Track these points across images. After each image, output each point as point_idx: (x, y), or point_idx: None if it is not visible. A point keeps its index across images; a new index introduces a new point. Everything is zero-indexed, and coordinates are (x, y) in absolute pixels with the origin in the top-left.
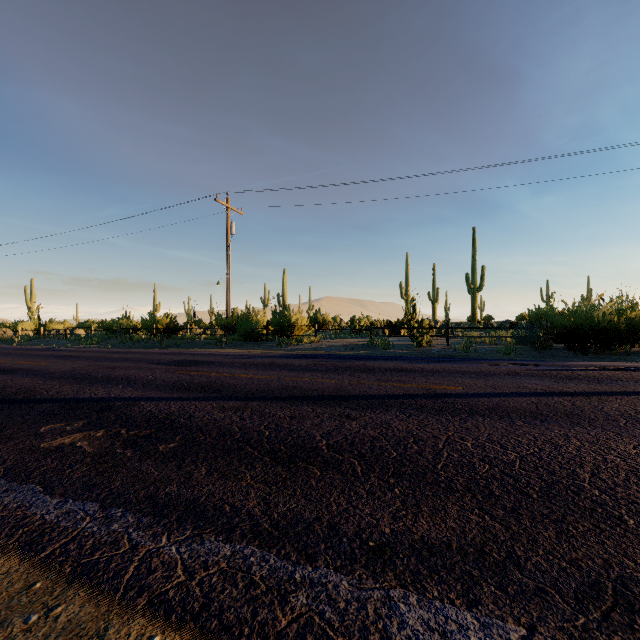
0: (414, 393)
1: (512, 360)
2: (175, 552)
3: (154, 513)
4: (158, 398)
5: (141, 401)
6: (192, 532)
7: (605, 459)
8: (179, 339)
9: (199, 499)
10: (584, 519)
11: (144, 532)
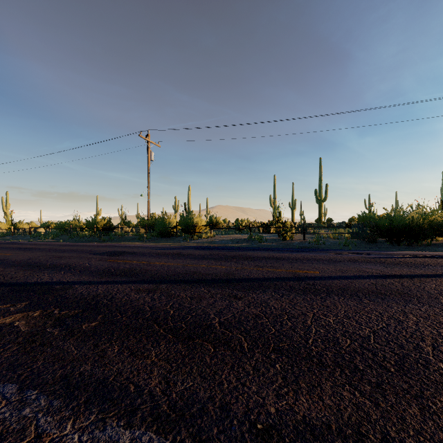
0: (284, 276)
1: (350, 250)
2: (77, 441)
3: (65, 395)
4: (89, 282)
5: (75, 285)
6: (96, 416)
7: (439, 333)
8: (113, 235)
9: (108, 378)
10: (439, 394)
11: (52, 417)
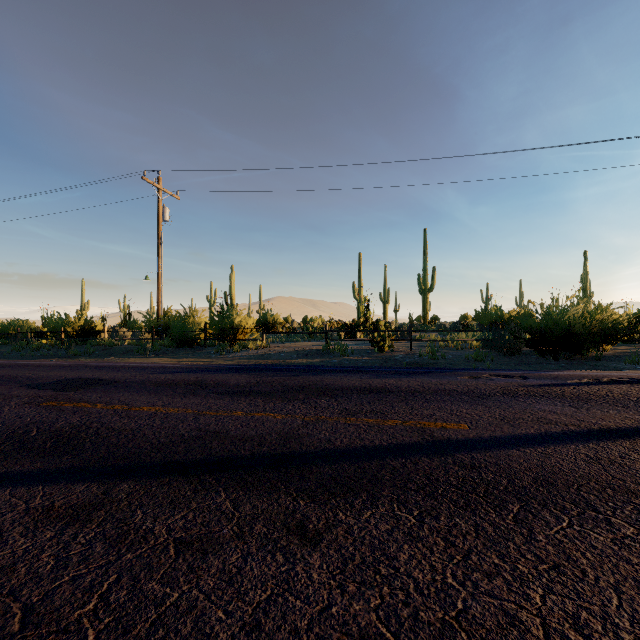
0: (404, 441)
1: (491, 370)
2: None
3: None
4: None
5: None
6: None
7: None
8: (94, 345)
9: None
10: None
11: None
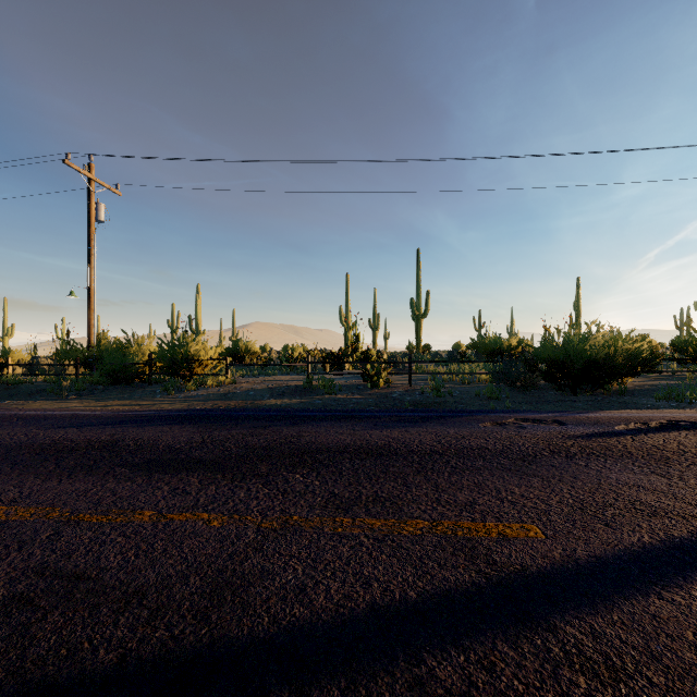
0: (447, 585)
1: (515, 412)
2: None
3: None
4: None
5: None
6: None
7: None
8: None
9: None
10: None
11: None
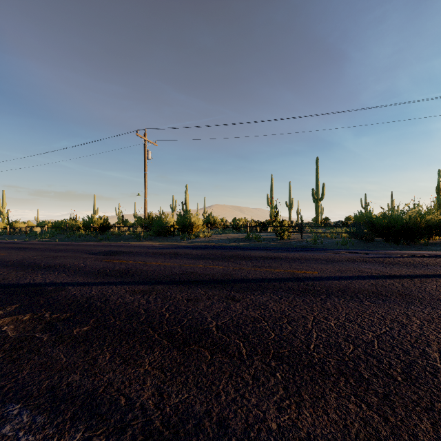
0: (282, 277)
1: (348, 249)
2: None
3: (50, 409)
4: (83, 283)
5: (69, 286)
6: (83, 435)
7: None
8: (109, 234)
9: (97, 390)
10: None
11: (34, 436)
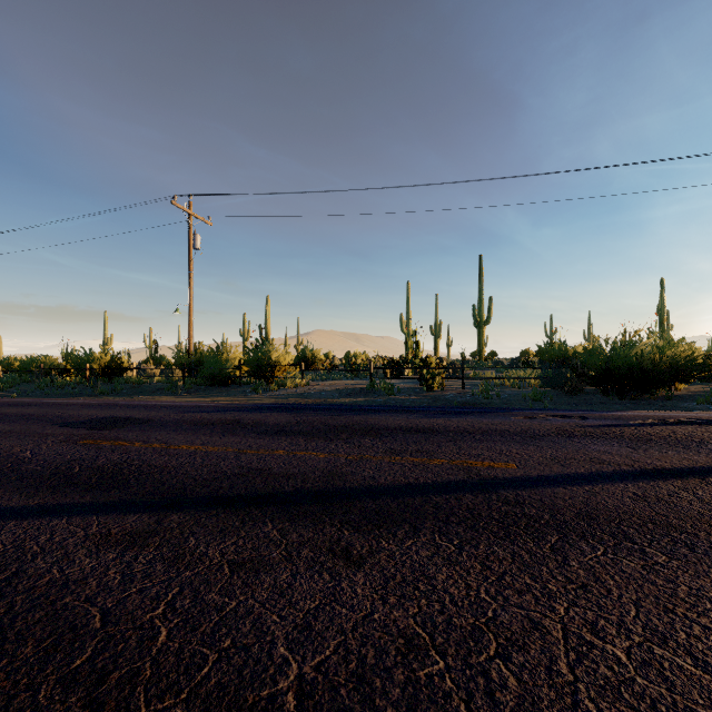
0: (449, 479)
1: (549, 410)
2: None
3: None
4: None
5: None
6: None
7: None
8: (121, 383)
9: None
10: None
11: None
